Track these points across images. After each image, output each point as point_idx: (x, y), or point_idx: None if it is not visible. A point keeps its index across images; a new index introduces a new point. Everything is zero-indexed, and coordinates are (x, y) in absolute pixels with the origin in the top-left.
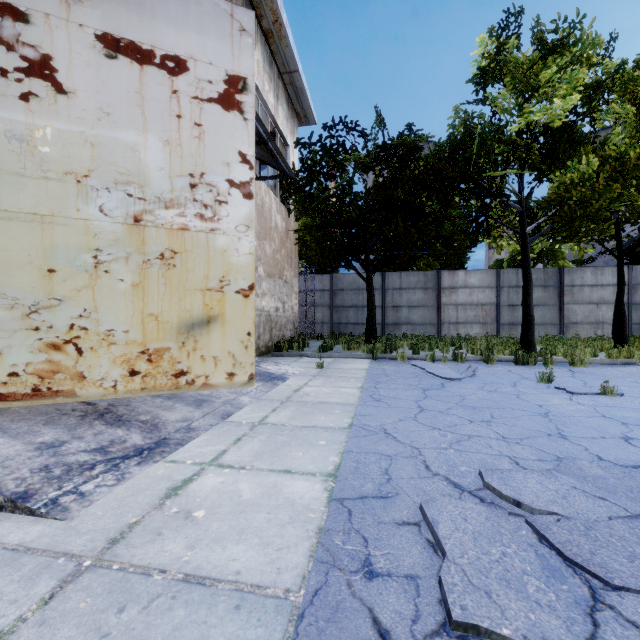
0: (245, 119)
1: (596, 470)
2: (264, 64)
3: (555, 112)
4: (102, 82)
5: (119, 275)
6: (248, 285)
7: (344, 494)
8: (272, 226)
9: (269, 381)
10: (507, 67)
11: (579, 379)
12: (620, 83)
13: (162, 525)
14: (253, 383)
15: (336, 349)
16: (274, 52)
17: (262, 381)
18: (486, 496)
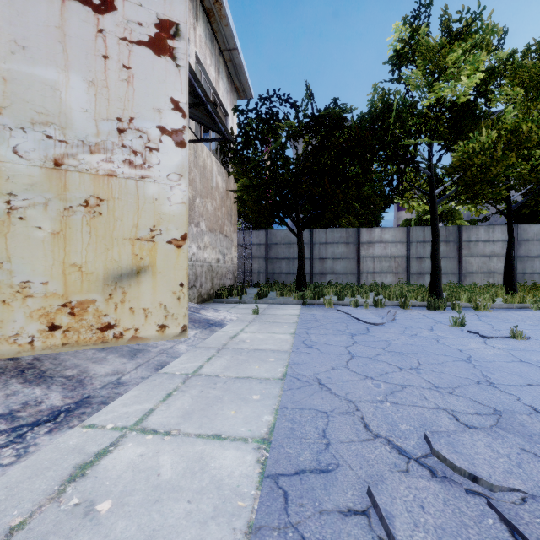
0: (177, 65)
1: (539, 427)
2: (206, 40)
3: (461, 89)
4: (16, 12)
5: (36, 222)
6: (181, 235)
7: (279, 468)
8: (213, 186)
9: (207, 328)
10: (419, 50)
11: (486, 323)
12: (511, 69)
13: (52, 528)
14: (186, 335)
15: (270, 296)
16: (215, 30)
17: (201, 328)
18: (435, 466)
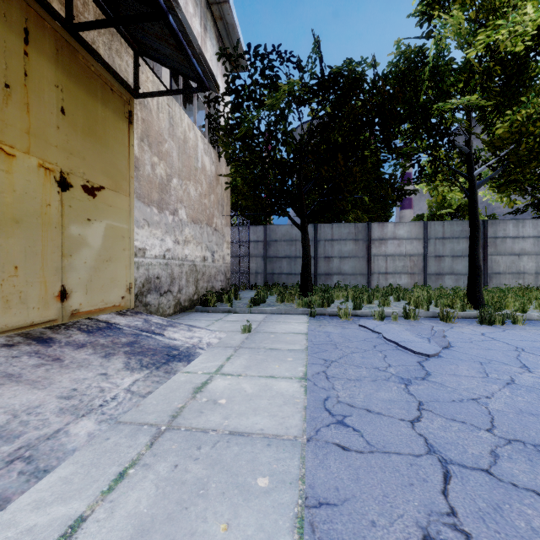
0: None
1: None
2: None
3: (522, 29)
4: None
5: None
6: None
7: None
8: (198, 167)
9: (163, 365)
10: None
11: None
12: None
13: None
14: None
15: (269, 301)
16: None
17: (150, 367)
18: None
